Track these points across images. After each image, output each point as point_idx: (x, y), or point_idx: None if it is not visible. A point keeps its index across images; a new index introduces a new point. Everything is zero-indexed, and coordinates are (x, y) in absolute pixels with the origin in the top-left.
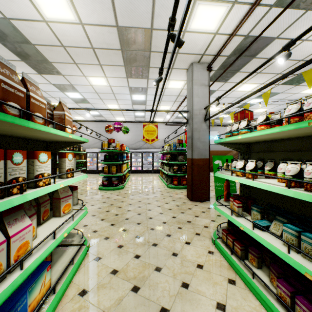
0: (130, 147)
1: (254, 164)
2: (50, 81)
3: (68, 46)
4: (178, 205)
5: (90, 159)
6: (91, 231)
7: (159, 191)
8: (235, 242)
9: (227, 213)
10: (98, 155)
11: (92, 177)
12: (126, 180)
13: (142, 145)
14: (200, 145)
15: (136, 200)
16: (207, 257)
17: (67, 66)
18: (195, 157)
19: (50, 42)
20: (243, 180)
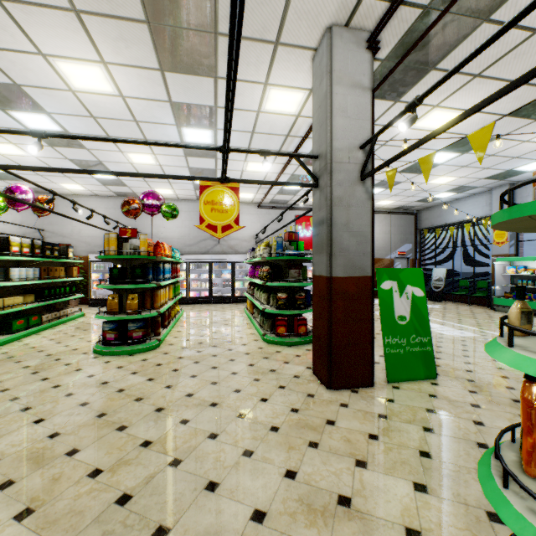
0: (186, 252)
1: None
2: None
3: None
4: (297, 410)
5: (100, 275)
6: None
7: (243, 355)
8: None
9: None
10: None
11: None
12: (169, 324)
13: (212, 247)
14: (349, 241)
15: (181, 391)
16: None
17: None
18: (338, 272)
19: None
20: None
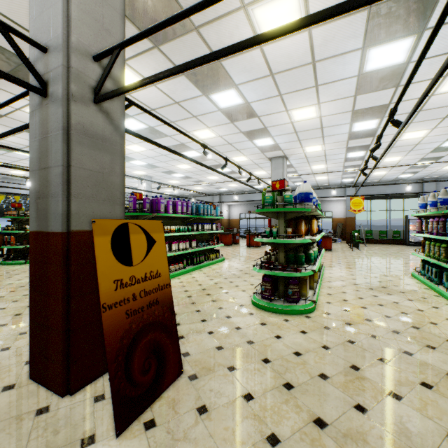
0: None
1: None
2: None
3: None
4: None
5: None
6: None
7: None
8: None
9: None
10: None
11: None
12: None
13: None
14: None
15: None
16: None
17: None
18: None
19: (4, 85)
20: None
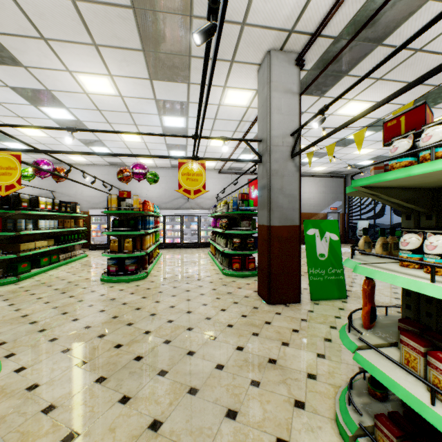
0: (163, 208)
1: None
2: (3, 80)
3: None
4: (245, 316)
5: (97, 226)
6: (38, 410)
7: (208, 283)
8: None
9: (412, 393)
10: (109, 220)
11: (97, 256)
12: (152, 262)
13: (182, 204)
14: (283, 200)
15: (166, 304)
16: None
17: (28, 45)
18: (275, 223)
19: None
20: None
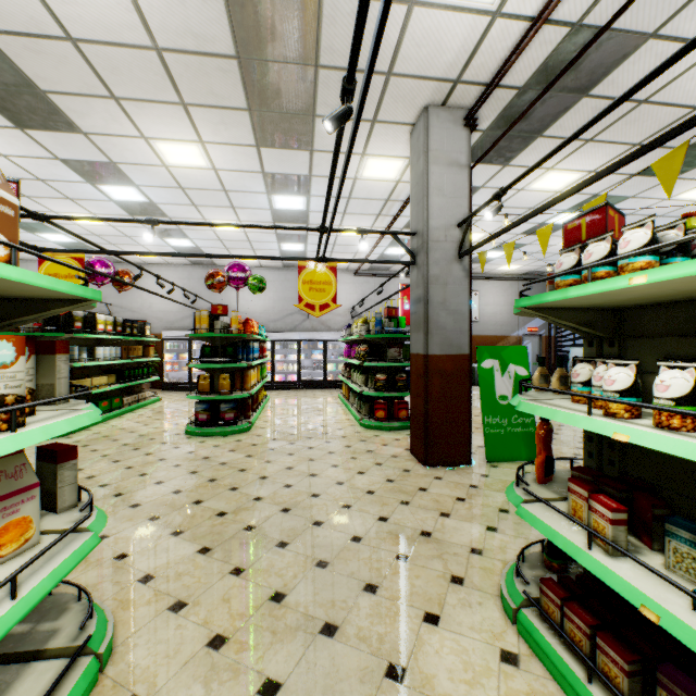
0: (270, 328)
1: (693, 376)
2: (53, 151)
3: (87, 40)
4: (392, 480)
5: (173, 355)
6: (134, 580)
7: (340, 438)
8: (603, 639)
9: (570, 540)
10: (192, 347)
11: (175, 399)
12: (257, 408)
13: (300, 323)
14: (446, 319)
15: (281, 465)
16: (502, 682)
17: (92, 106)
18: (435, 351)
19: (32, 22)
20: (658, 436)
